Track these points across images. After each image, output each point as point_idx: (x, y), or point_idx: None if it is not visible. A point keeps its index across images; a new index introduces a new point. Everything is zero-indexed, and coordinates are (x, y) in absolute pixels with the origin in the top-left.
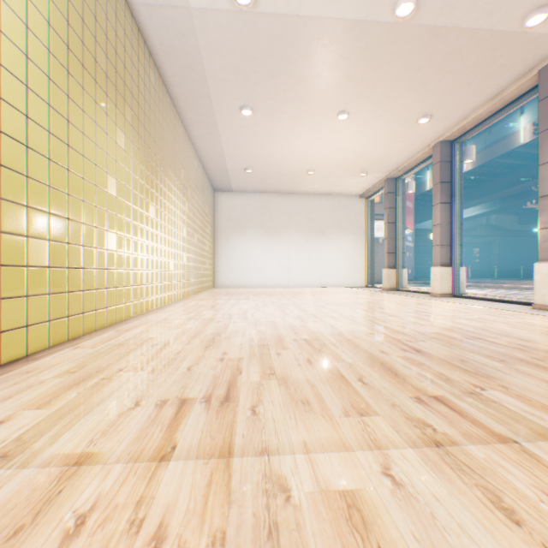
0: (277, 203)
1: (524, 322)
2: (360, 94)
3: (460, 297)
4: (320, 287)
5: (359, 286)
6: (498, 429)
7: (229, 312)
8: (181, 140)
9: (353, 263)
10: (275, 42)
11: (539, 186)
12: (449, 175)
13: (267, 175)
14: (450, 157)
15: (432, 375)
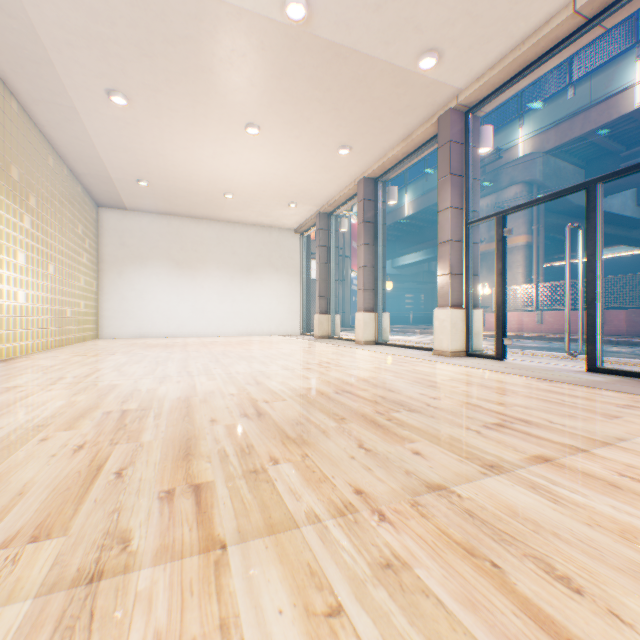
0: (193, 230)
1: (412, 369)
2: (268, 106)
3: (382, 344)
4: (248, 335)
5: (294, 334)
6: (225, 528)
7: (63, 375)
8: (10, 121)
9: (287, 307)
10: (137, 7)
11: (438, 232)
12: (374, 215)
13: (173, 193)
14: (374, 196)
15: (237, 449)
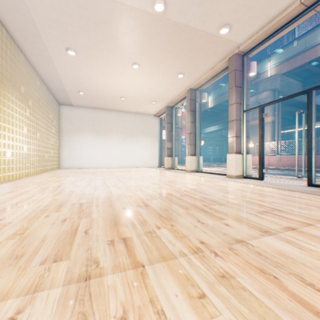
0: (105, 116)
1: (217, 184)
2: (143, 54)
3: (199, 172)
4: (132, 167)
5: (154, 167)
6: (141, 257)
7: (47, 186)
8: (20, 64)
9: (150, 153)
10: (82, 8)
11: (229, 116)
12: (195, 107)
13: (95, 97)
14: (195, 97)
15: (139, 222)
